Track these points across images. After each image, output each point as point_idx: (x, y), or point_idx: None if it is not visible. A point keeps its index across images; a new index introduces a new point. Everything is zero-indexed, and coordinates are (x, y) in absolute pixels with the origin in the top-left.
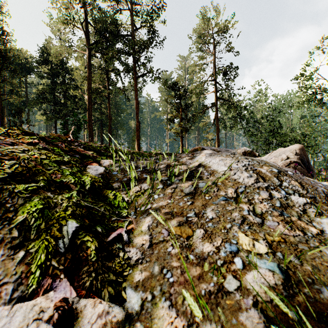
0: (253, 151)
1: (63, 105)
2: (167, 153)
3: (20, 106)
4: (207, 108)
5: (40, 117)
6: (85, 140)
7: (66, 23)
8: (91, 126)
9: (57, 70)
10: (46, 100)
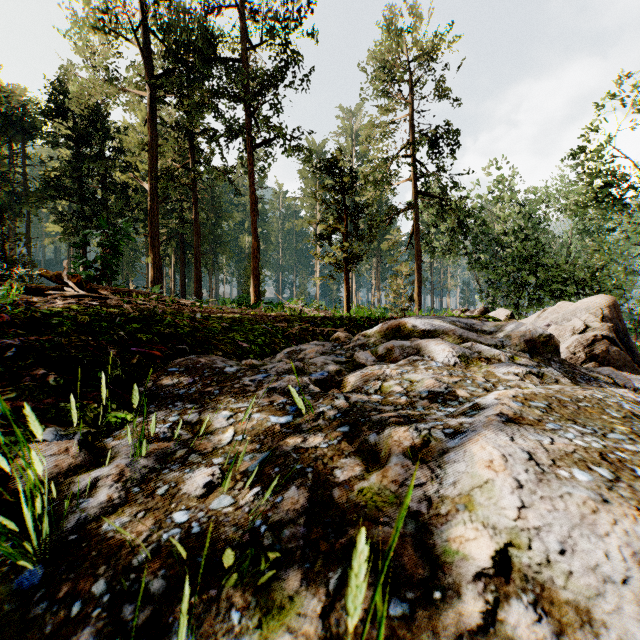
0: (553, 338)
1: (101, 204)
2: (316, 317)
3: (11, 204)
4: (397, 213)
5: (55, 227)
6: (149, 275)
7: (103, 29)
8: (157, 248)
9: (87, 131)
10: (64, 193)
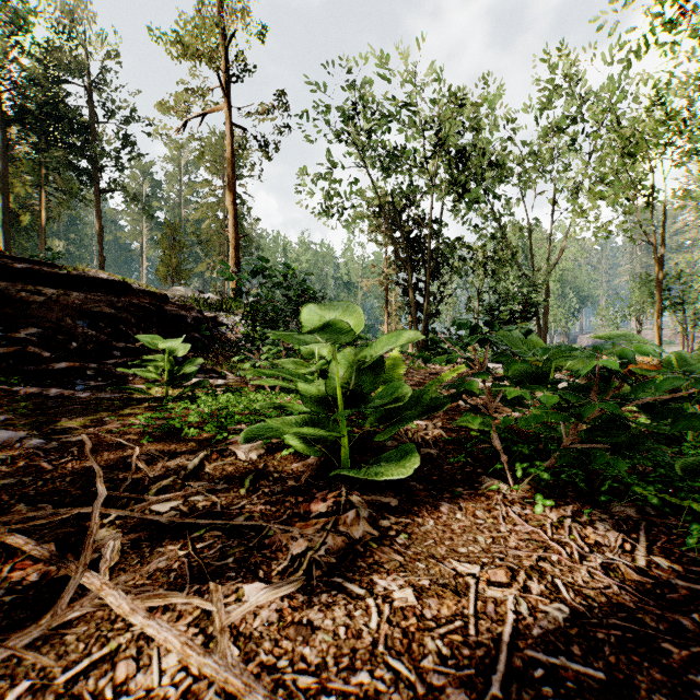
0: (203, 291)
1: None
2: None
3: None
4: (209, 251)
5: None
6: None
7: None
8: (11, 253)
9: None
10: None
